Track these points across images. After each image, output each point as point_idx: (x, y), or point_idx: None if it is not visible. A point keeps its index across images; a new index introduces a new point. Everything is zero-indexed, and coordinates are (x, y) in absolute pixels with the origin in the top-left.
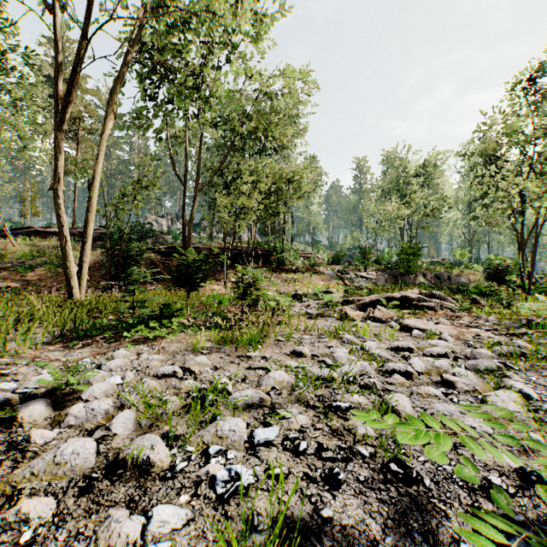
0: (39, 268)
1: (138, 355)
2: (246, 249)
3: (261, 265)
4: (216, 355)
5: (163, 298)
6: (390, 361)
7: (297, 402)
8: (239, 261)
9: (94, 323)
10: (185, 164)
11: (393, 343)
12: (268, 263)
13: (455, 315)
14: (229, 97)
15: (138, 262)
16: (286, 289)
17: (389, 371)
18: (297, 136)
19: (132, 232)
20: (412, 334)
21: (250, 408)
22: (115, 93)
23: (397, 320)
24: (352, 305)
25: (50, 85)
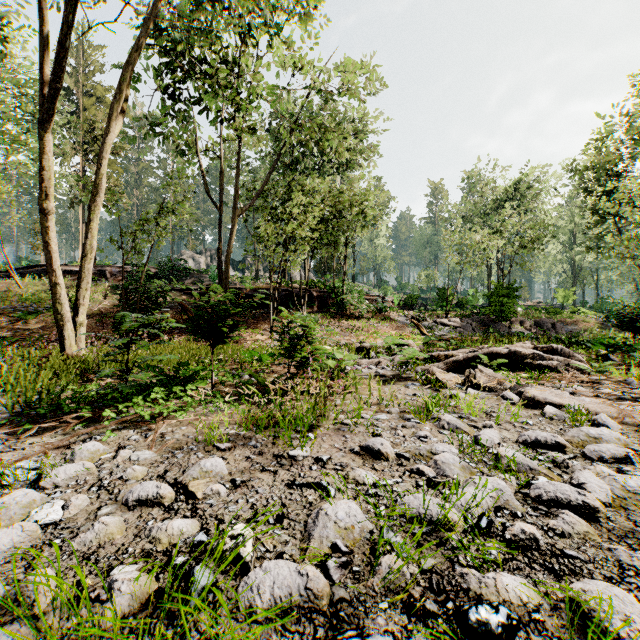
0: (45, 314)
1: (117, 452)
2: (298, 291)
3: (317, 310)
4: (241, 454)
5: (172, 357)
6: (535, 472)
7: (384, 592)
8: (289, 304)
9: (75, 392)
10: (222, 184)
11: (526, 432)
12: (325, 307)
13: (594, 380)
14: (275, 96)
15: (161, 306)
16: (348, 340)
17: (546, 500)
18: (360, 152)
19: (160, 269)
20: (545, 413)
21: (286, 615)
22: (125, 84)
23: (514, 389)
24: (440, 363)
25: (70, 100)
